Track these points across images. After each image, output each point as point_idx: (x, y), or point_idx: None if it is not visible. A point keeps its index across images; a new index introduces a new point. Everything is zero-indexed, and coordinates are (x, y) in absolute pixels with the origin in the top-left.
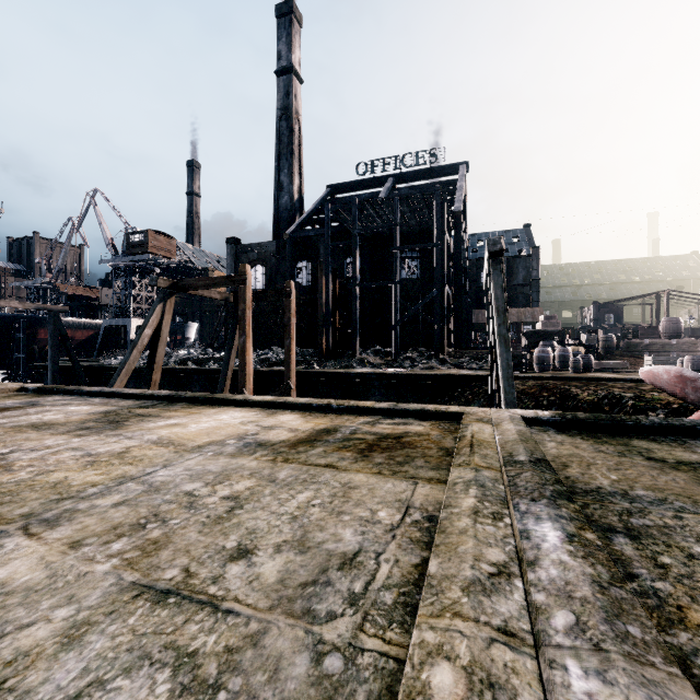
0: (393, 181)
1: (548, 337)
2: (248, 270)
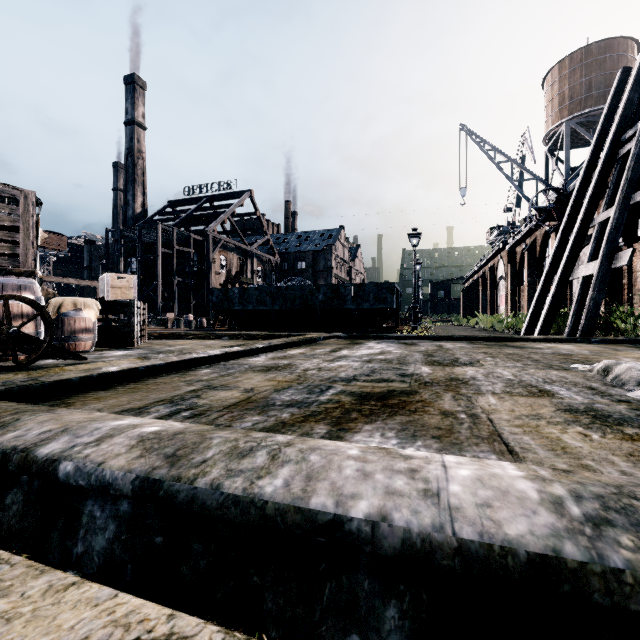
0: (206, 200)
1: None
2: None
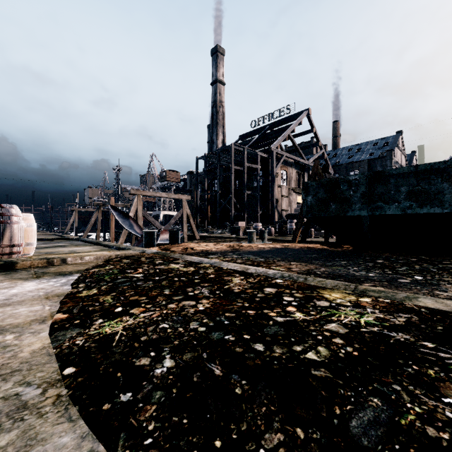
0: (268, 128)
1: (296, 217)
2: (112, 199)
